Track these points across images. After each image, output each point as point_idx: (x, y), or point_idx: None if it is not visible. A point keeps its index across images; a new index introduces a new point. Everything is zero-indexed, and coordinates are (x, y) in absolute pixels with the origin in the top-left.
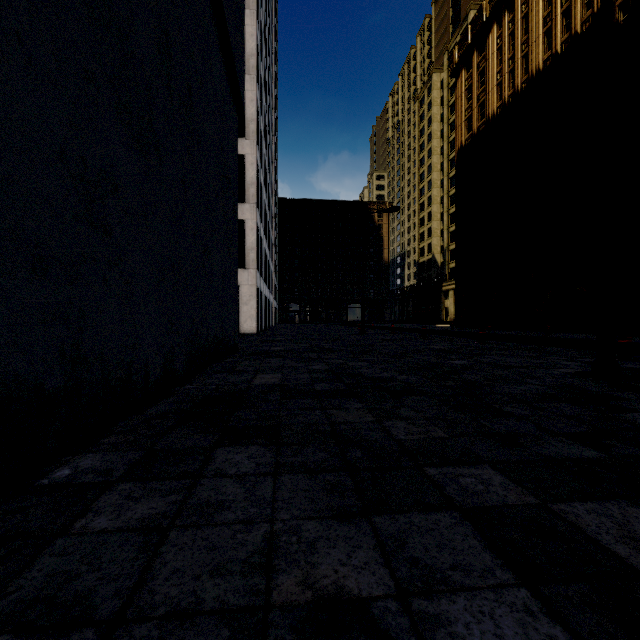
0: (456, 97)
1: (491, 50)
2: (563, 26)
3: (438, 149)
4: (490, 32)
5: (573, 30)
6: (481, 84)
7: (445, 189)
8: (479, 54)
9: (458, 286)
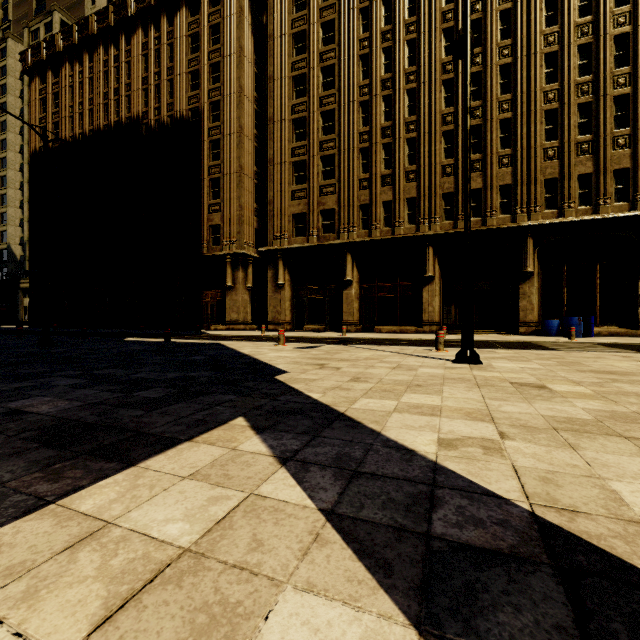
0: (30, 98)
1: (65, 82)
2: (116, 110)
3: (17, 127)
4: (64, 66)
5: (121, 119)
6: (56, 105)
7: (25, 177)
8: (54, 76)
9: (32, 287)
